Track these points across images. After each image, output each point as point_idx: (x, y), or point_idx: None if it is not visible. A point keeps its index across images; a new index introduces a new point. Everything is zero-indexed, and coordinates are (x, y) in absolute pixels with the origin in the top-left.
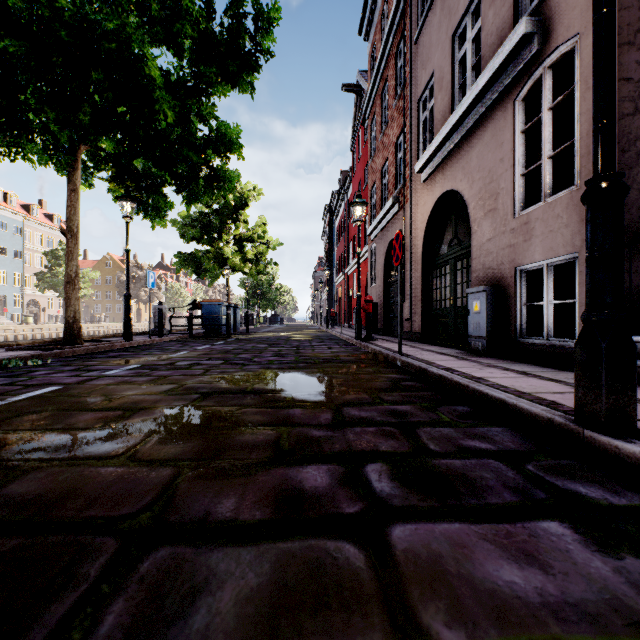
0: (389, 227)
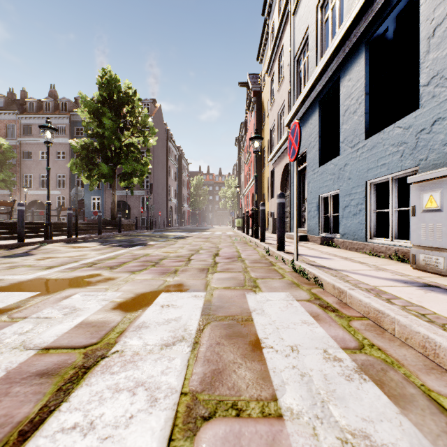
0: (1, 196)
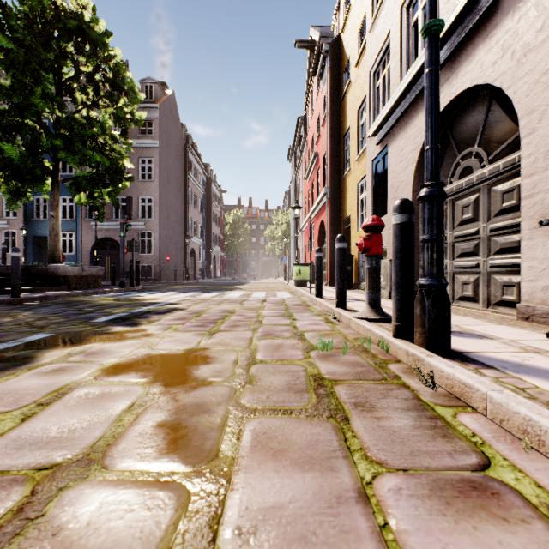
0: None
